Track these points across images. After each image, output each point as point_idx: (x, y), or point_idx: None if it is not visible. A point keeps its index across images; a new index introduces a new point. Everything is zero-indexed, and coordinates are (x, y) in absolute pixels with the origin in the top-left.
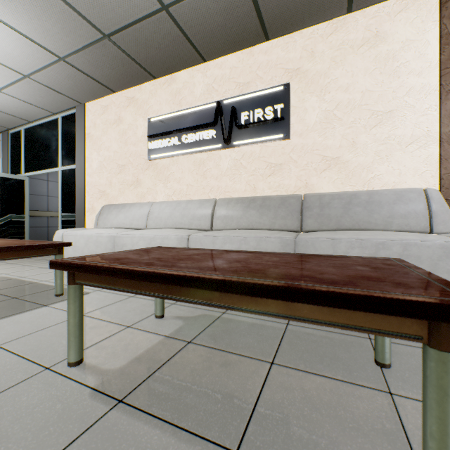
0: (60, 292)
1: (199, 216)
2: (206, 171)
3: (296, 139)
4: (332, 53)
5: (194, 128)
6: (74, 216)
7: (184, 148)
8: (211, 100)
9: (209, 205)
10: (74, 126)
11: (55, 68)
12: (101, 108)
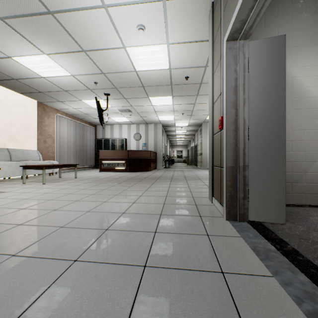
0: None
1: None
2: None
3: (1, 127)
4: (14, 102)
5: None
6: None
7: None
8: None
9: None
10: None
11: None
12: None
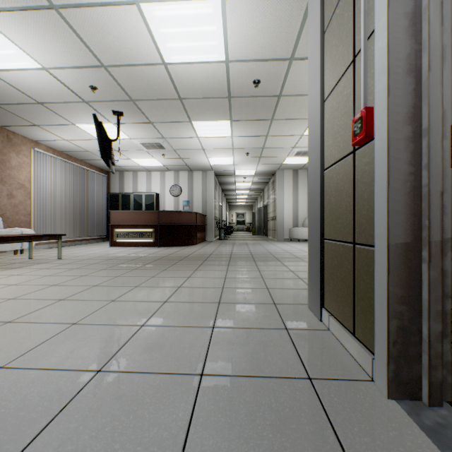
0: None
1: None
2: None
3: None
4: None
5: None
6: None
7: None
8: None
9: None
10: None
11: None
12: None
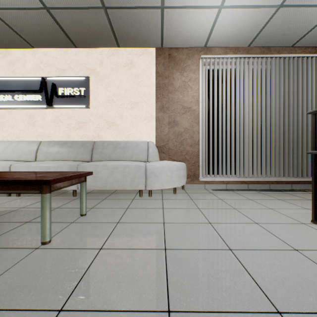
0: None
1: (27, 152)
2: (35, 122)
3: (93, 109)
4: (112, 66)
5: (25, 91)
6: None
7: (17, 104)
8: (39, 75)
9: (35, 145)
10: None
11: None
12: None
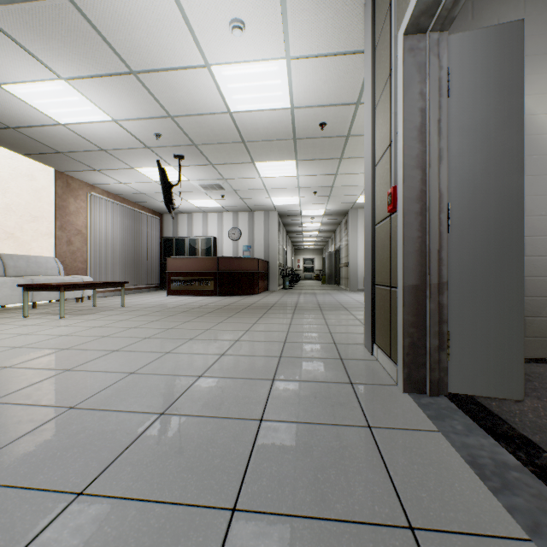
0: None
1: None
2: None
3: None
4: (11, 171)
5: None
6: None
7: None
8: None
9: None
10: None
11: None
12: None
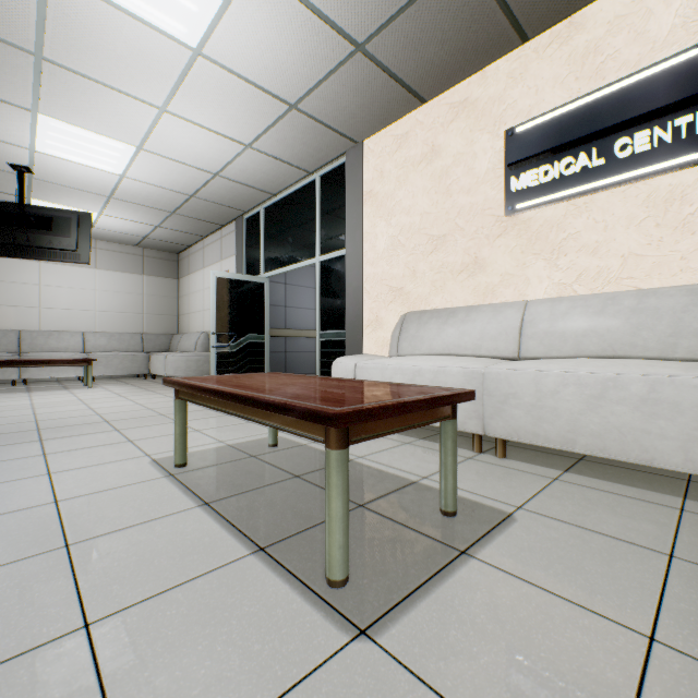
0: (452, 506)
1: None
2: (692, 216)
3: None
4: None
5: (658, 113)
6: (341, 334)
7: (616, 171)
8: None
9: None
10: (340, 186)
11: (340, 75)
12: (394, 141)
